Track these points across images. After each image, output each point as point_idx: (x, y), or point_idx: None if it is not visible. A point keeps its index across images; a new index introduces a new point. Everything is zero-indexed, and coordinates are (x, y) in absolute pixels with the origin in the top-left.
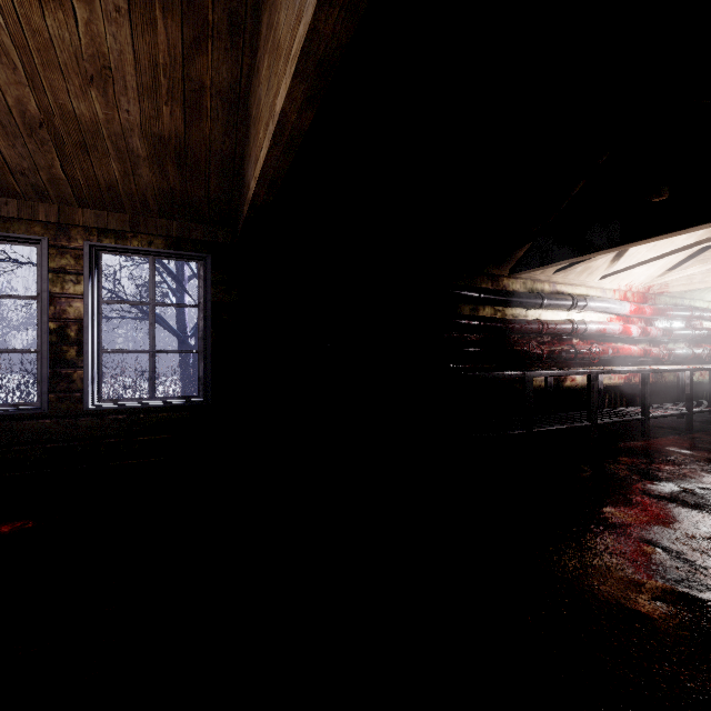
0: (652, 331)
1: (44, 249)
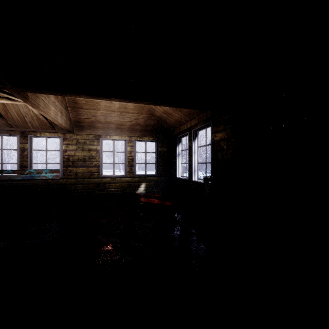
0: None
1: (188, 135)
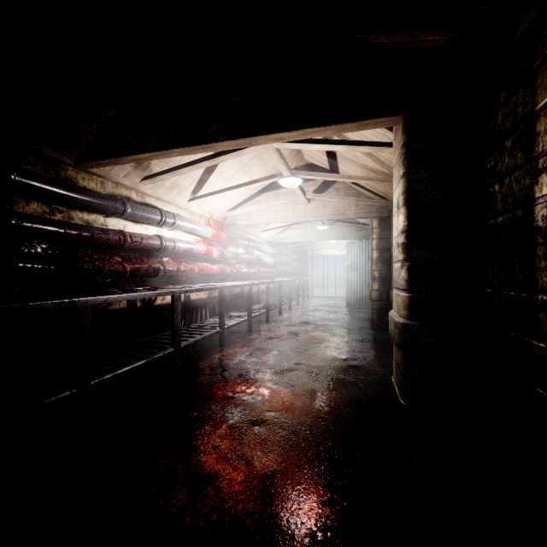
0: (227, 254)
1: None
